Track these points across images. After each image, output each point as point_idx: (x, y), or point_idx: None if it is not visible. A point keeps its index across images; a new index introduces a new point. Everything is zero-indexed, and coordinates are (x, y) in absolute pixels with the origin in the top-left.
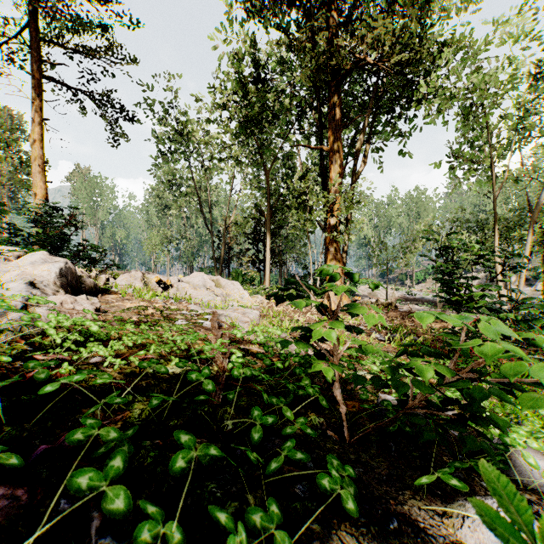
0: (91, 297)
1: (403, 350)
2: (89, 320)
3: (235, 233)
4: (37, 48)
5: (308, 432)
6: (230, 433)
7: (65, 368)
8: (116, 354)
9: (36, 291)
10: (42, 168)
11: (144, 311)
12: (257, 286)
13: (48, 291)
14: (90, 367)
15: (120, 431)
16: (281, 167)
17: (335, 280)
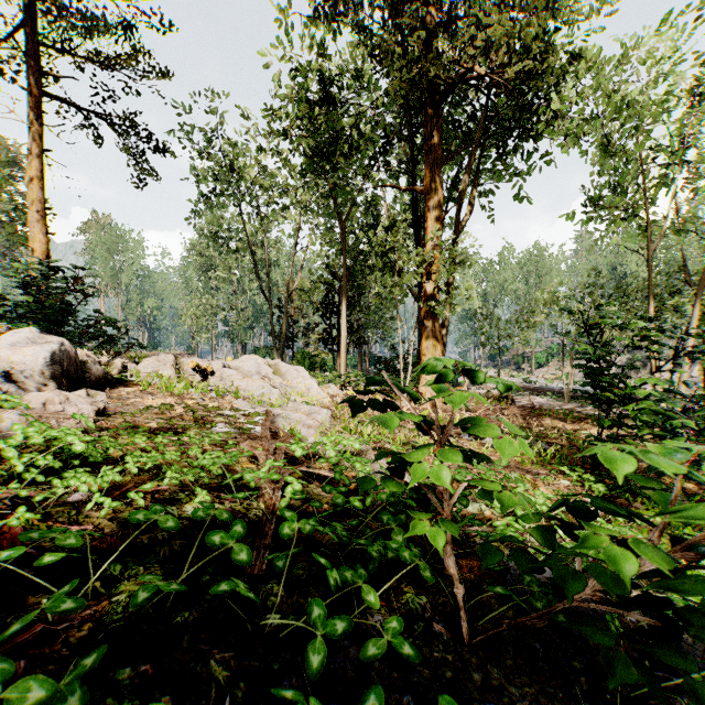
0: (96, 391)
1: (561, 501)
2: (73, 435)
3: (301, 302)
4: (36, 55)
5: (406, 652)
6: (275, 636)
7: (21, 517)
8: (114, 484)
9: (11, 387)
10: (43, 216)
11: (169, 412)
12: (330, 371)
13: (29, 386)
14: (66, 511)
15: (53, 681)
16: (361, 216)
17: (445, 381)
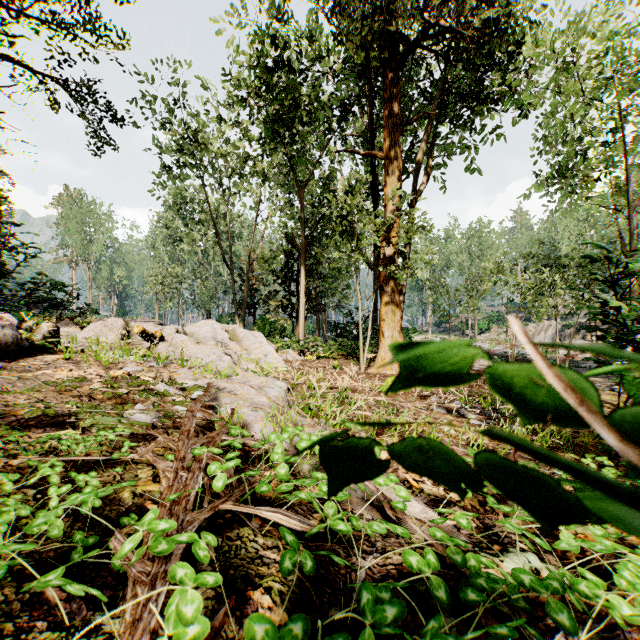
0: None
1: None
2: None
3: (261, 270)
4: None
5: None
6: None
7: None
8: None
9: None
10: None
11: (75, 389)
12: (289, 337)
13: None
14: None
15: None
16: (319, 188)
17: None
